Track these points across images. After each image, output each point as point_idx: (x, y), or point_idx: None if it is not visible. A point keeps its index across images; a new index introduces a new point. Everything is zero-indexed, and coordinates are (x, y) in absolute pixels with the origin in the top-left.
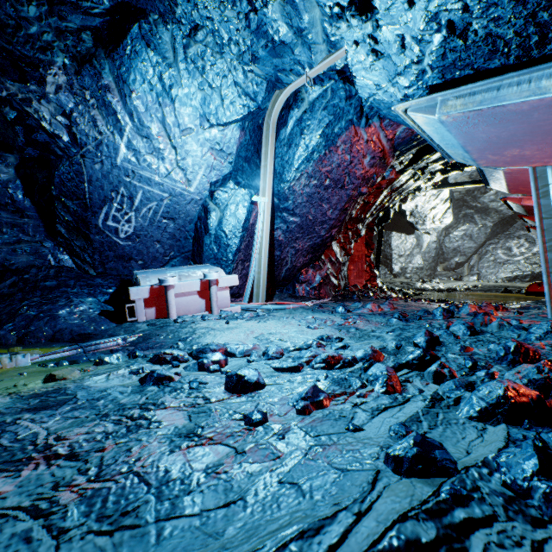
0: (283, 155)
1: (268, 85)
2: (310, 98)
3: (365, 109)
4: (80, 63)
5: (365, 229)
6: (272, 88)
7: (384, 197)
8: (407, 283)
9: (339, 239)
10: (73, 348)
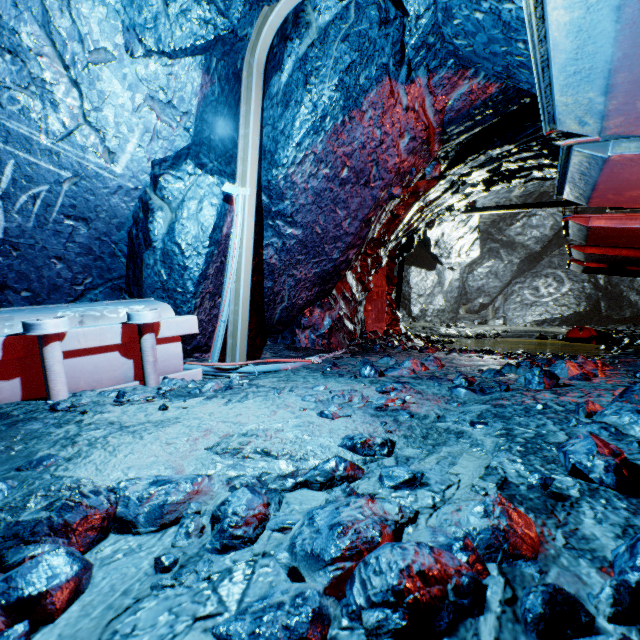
0: (275, 121)
1: None
2: (321, 21)
3: (407, 49)
4: None
5: (386, 258)
6: None
7: (413, 214)
8: (430, 328)
9: (355, 268)
10: None
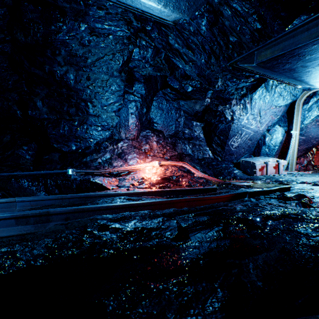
0: (304, 114)
1: (302, 91)
2: None
3: None
4: (241, 97)
5: None
6: (303, 91)
7: None
8: None
9: None
10: (262, 180)
